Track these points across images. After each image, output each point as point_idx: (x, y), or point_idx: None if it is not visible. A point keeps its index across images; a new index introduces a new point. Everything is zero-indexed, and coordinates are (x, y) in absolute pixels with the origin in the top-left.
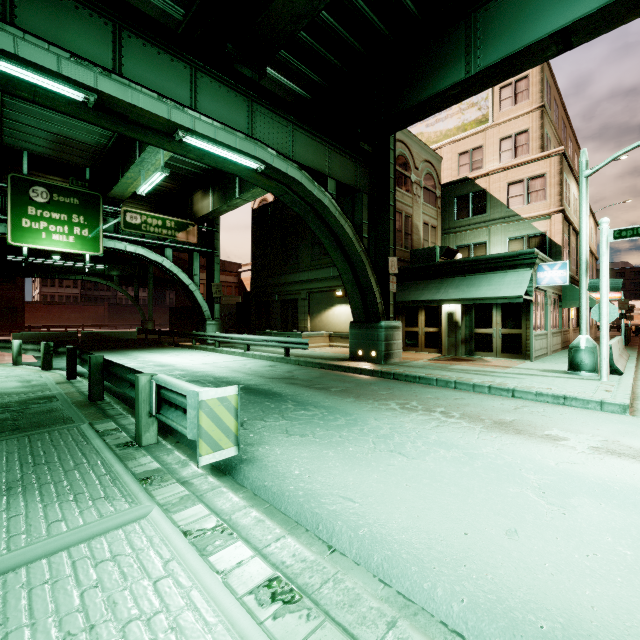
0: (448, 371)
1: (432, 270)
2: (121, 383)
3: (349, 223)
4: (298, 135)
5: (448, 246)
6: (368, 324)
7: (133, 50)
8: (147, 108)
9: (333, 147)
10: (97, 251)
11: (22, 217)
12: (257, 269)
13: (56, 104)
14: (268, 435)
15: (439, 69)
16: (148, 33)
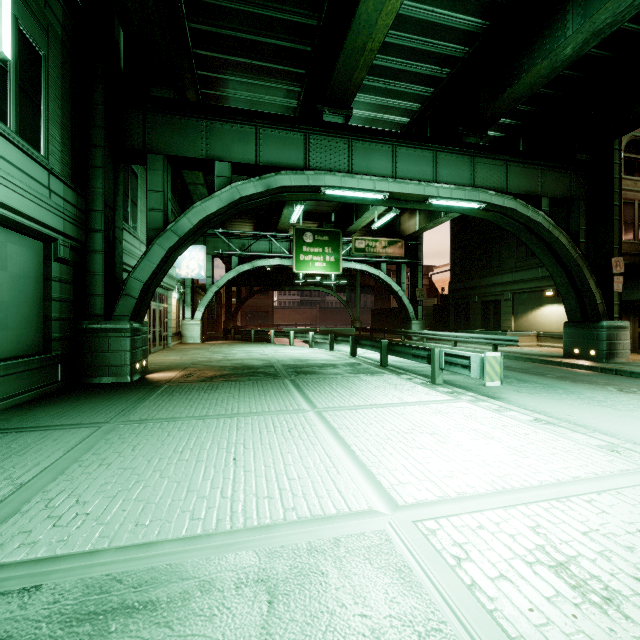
0: None
1: None
2: (404, 356)
3: (563, 233)
4: (511, 169)
5: None
6: (585, 324)
7: (401, 156)
8: (413, 192)
9: (545, 167)
10: (338, 271)
11: (300, 254)
12: (455, 273)
13: (364, 202)
14: (505, 391)
15: None
16: (409, 142)
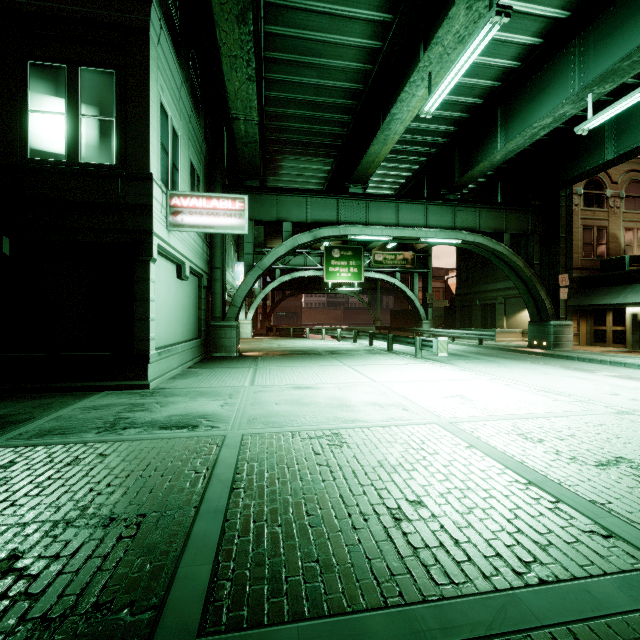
0: (597, 355)
1: (616, 278)
2: (402, 343)
3: (520, 258)
4: (483, 213)
5: (638, 255)
6: (540, 323)
7: (402, 210)
8: (409, 235)
9: (509, 210)
10: (360, 280)
11: (329, 267)
12: (461, 280)
13: (377, 240)
14: (459, 362)
15: (587, 152)
16: (407, 200)
